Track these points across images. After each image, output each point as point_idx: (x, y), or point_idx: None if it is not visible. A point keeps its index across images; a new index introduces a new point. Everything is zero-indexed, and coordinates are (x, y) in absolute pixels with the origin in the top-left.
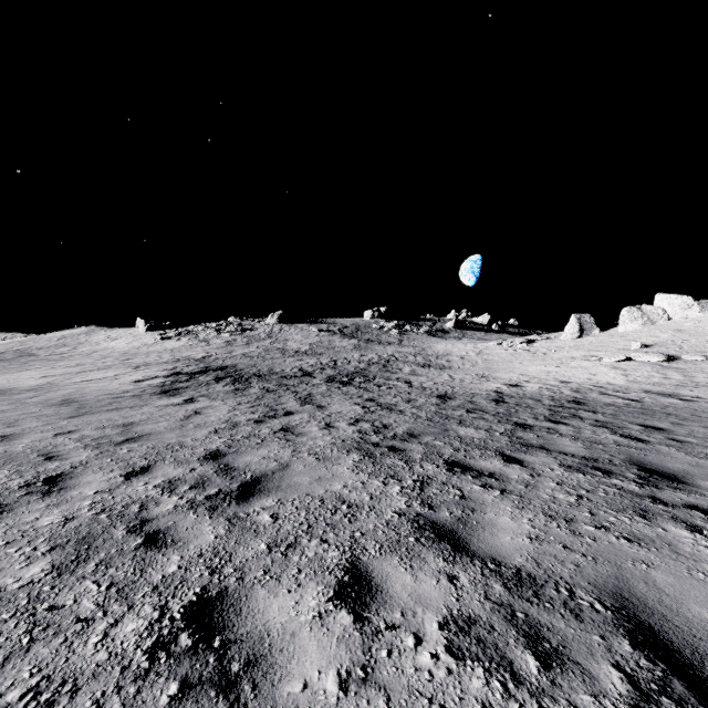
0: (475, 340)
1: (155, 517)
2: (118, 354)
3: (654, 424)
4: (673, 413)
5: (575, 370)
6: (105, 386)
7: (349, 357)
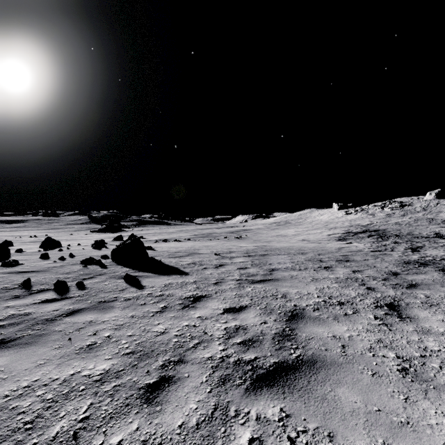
0: None
1: (323, 260)
2: (323, 222)
3: None
4: None
5: None
6: (316, 236)
7: None
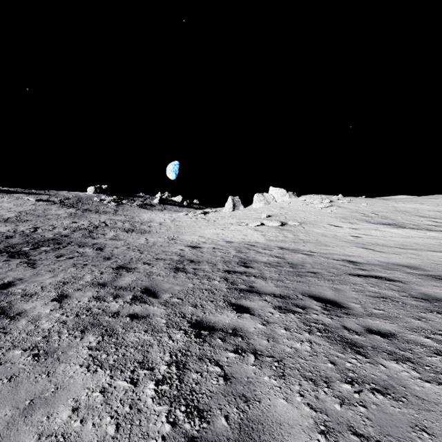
0: (172, 211)
1: None
2: None
3: (322, 293)
4: (315, 271)
5: (234, 232)
6: None
7: (56, 224)
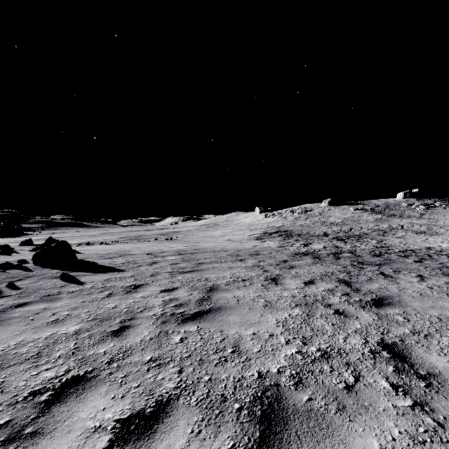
0: None
1: (240, 255)
2: (247, 224)
3: None
4: None
5: None
6: (239, 236)
7: (364, 227)
